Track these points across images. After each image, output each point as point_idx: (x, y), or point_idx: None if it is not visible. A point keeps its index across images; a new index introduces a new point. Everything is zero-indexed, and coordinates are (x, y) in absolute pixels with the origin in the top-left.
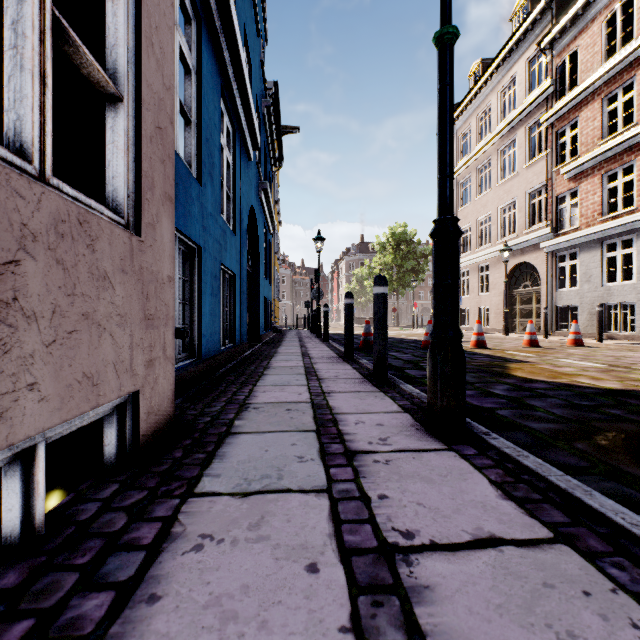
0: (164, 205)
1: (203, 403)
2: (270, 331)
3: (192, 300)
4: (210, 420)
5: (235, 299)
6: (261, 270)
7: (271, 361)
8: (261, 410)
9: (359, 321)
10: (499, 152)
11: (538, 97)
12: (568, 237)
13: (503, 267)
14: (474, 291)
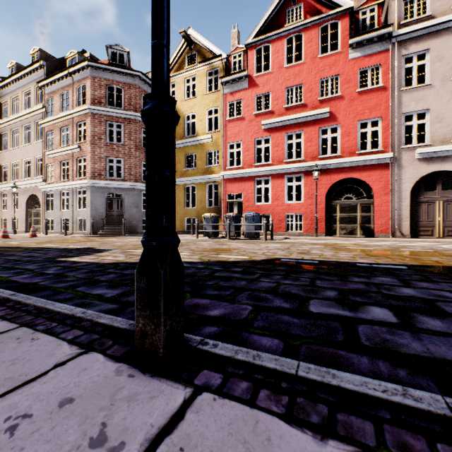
0: None
1: None
2: None
3: None
4: None
5: None
6: None
7: None
8: None
9: None
10: (24, 127)
11: (39, 110)
12: (49, 186)
13: (25, 195)
14: (10, 207)
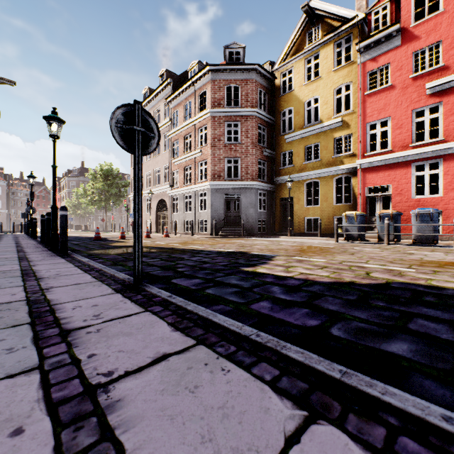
0: None
1: None
2: None
3: None
4: None
5: None
6: None
7: None
8: None
9: (77, 228)
10: None
11: (167, 123)
12: (175, 191)
13: (156, 200)
14: (144, 211)
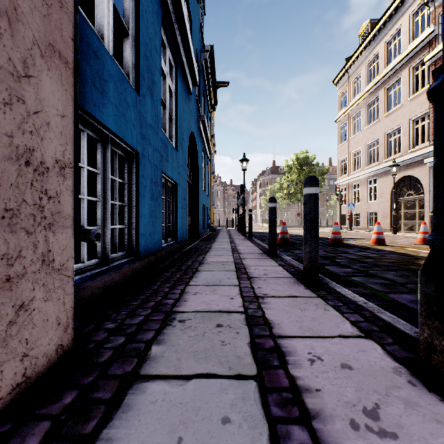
0: (47, 60)
1: (128, 310)
2: (207, 230)
3: (131, 202)
4: (122, 343)
5: (177, 204)
6: (200, 183)
7: (206, 256)
8: (187, 325)
9: None
10: (385, 90)
11: (421, 42)
12: None
13: (389, 180)
14: (364, 199)
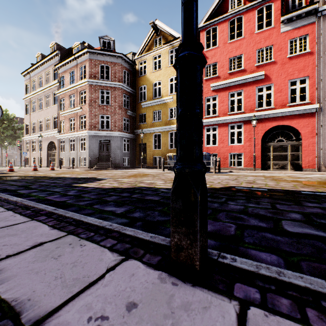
0: None
1: None
2: None
3: None
4: None
5: None
6: None
7: None
8: None
9: None
10: (45, 96)
11: (55, 84)
12: (62, 135)
13: (47, 142)
14: (37, 150)
